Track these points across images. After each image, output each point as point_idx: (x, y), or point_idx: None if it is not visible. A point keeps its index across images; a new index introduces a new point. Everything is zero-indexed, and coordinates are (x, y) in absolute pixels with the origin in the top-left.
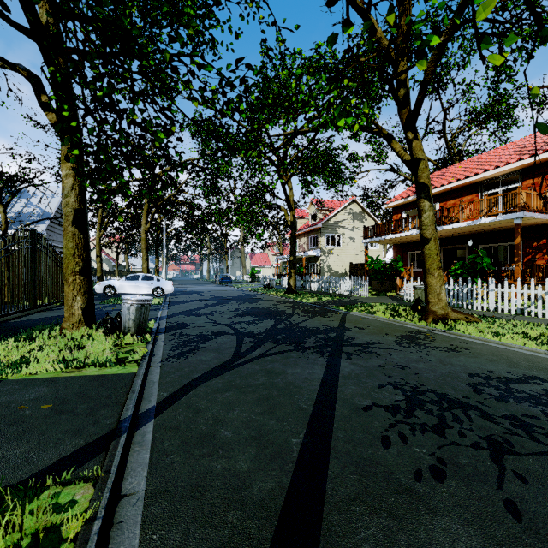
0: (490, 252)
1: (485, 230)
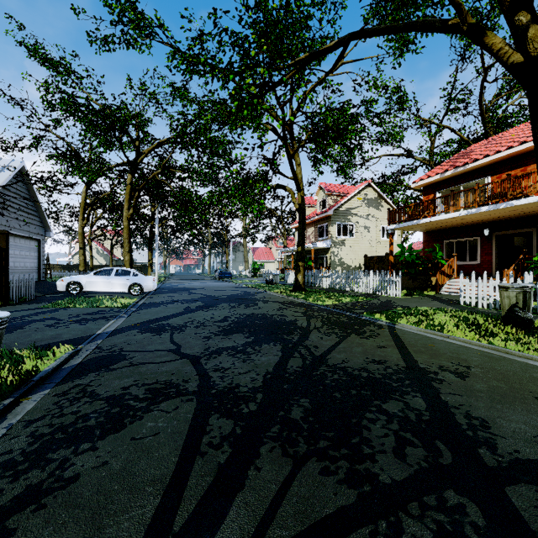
0: None
1: None
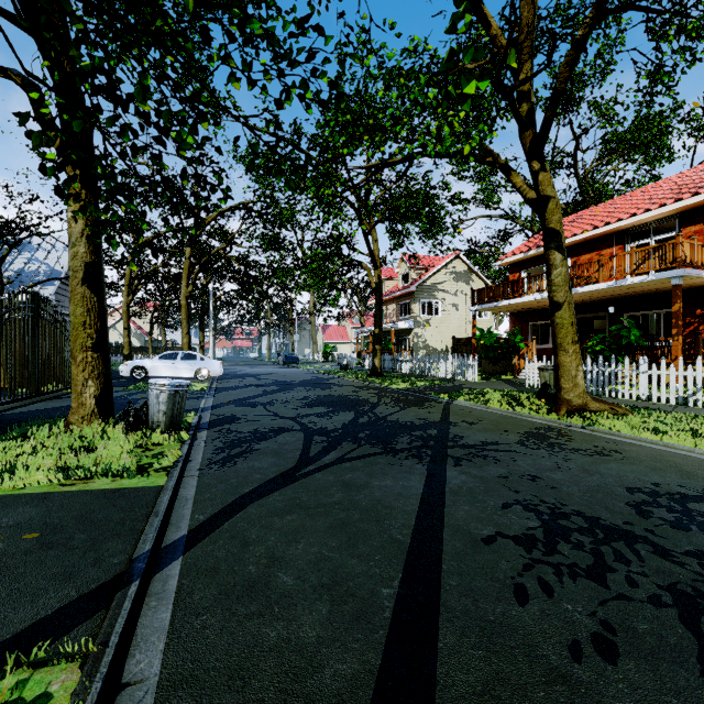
0: (638, 322)
1: (632, 294)
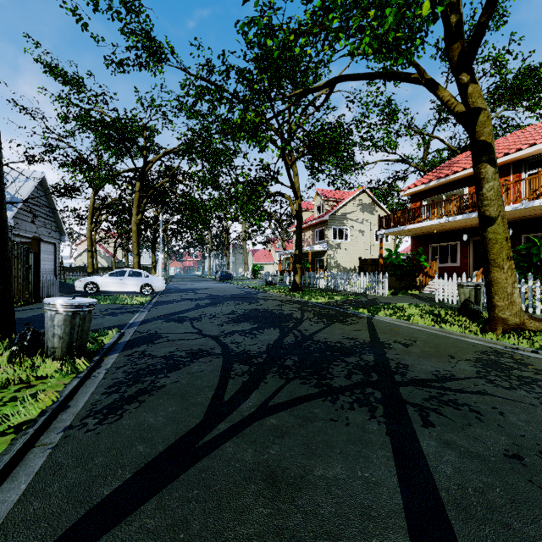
0: (535, 242)
1: (531, 216)
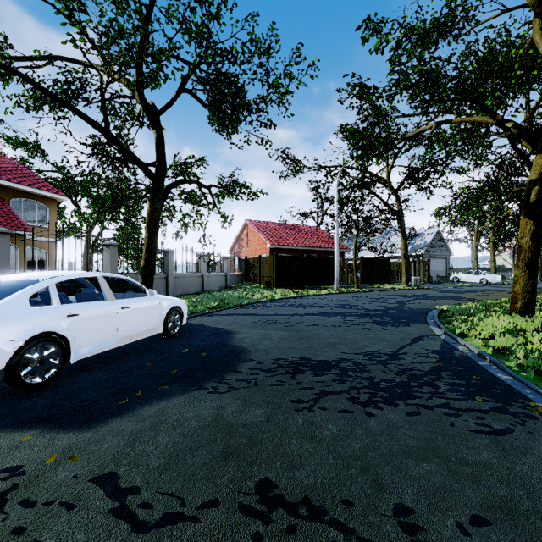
0: None
1: None
